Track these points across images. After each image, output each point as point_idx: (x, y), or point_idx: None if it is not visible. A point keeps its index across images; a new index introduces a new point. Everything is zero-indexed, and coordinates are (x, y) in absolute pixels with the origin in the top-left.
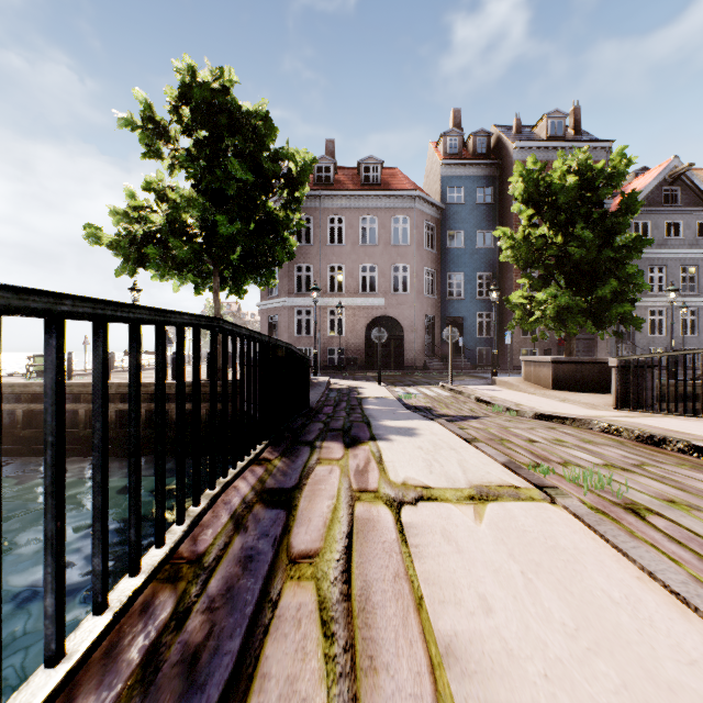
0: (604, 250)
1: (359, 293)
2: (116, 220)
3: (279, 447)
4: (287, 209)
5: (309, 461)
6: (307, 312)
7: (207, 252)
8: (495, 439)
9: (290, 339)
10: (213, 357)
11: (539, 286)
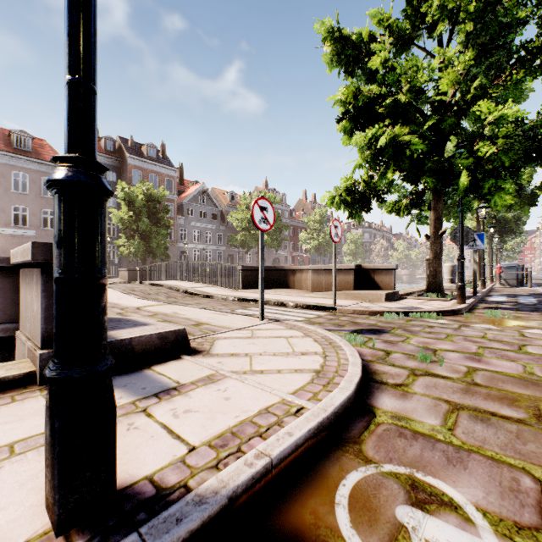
0: (154, 227)
1: (12, 226)
2: None
3: None
4: None
5: None
6: None
7: None
8: None
9: None
10: None
11: (130, 238)
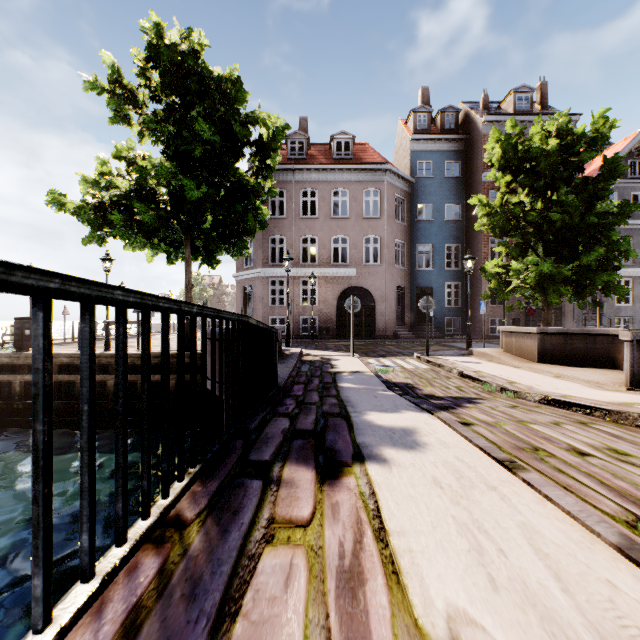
0: (588, 216)
1: (331, 264)
2: (87, 188)
3: (213, 480)
4: (258, 176)
5: (252, 532)
6: (281, 283)
7: (175, 219)
8: (526, 449)
9: (264, 309)
10: None
11: (517, 254)
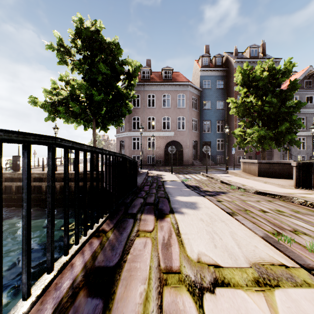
0: (282, 108)
1: (162, 130)
2: (46, 95)
3: (114, 219)
4: (127, 89)
5: (131, 233)
6: (138, 139)
7: (88, 109)
8: (242, 210)
9: (130, 151)
10: (50, 168)
11: (249, 126)
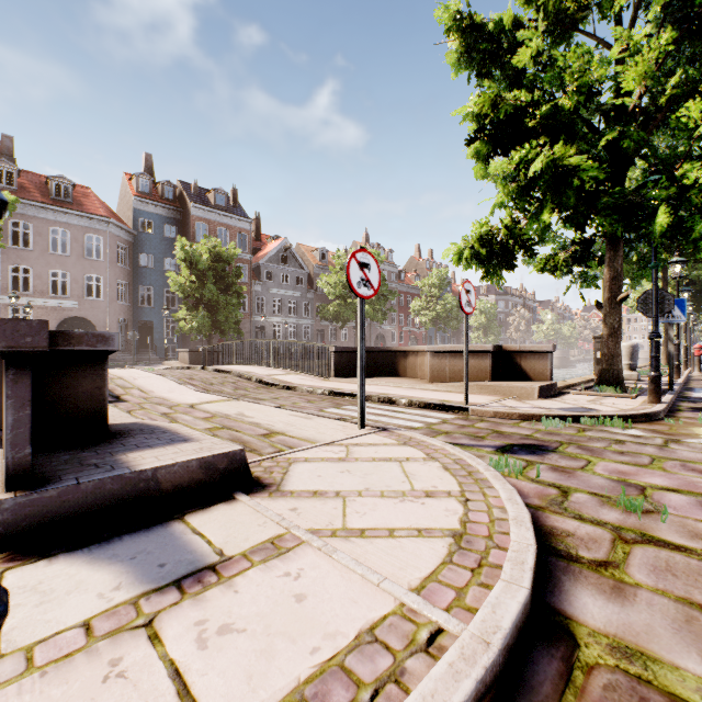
0: (222, 296)
1: (50, 295)
2: None
3: None
4: None
5: None
6: None
7: None
8: None
9: None
10: None
11: (193, 309)
